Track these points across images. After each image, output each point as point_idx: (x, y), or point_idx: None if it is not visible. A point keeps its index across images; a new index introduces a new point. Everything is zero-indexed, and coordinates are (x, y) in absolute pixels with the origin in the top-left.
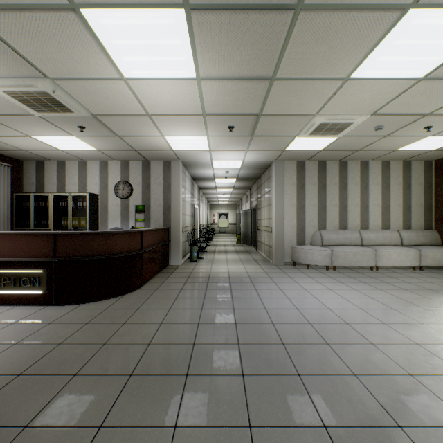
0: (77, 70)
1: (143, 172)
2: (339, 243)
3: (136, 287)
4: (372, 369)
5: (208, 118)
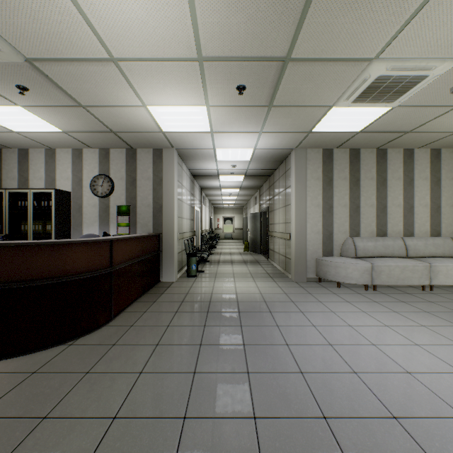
0: None
1: (127, 164)
2: (378, 255)
3: (100, 323)
4: None
5: (207, 68)
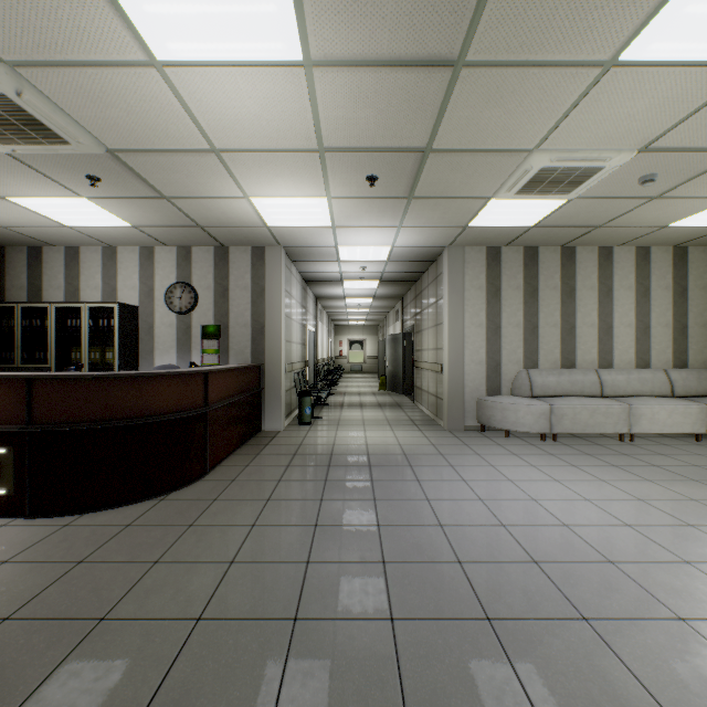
0: (56, 42)
1: (216, 267)
2: (562, 393)
3: (194, 477)
4: (705, 698)
5: (329, 159)
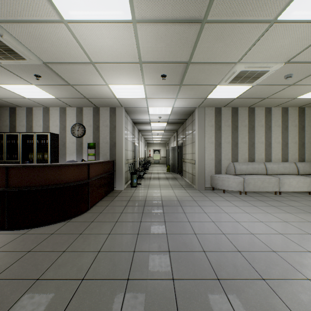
0: (17, 10)
1: (94, 117)
2: (249, 173)
3: (83, 211)
4: None
5: (144, 67)
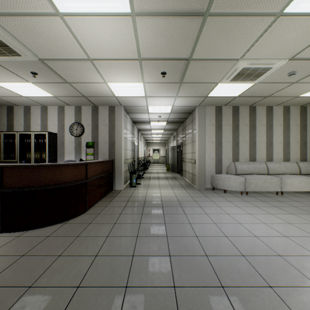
0: (10, 2)
1: (93, 115)
2: (250, 173)
3: (80, 212)
4: None
5: (144, 63)
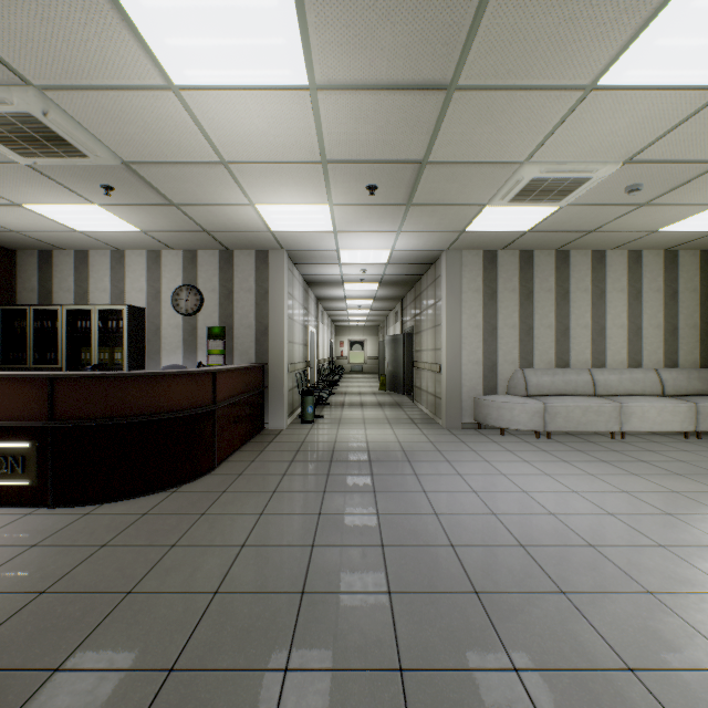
0: (83, 69)
1: (221, 270)
2: (556, 392)
3: (203, 471)
4: (662, 654)
5: (332, 170)
